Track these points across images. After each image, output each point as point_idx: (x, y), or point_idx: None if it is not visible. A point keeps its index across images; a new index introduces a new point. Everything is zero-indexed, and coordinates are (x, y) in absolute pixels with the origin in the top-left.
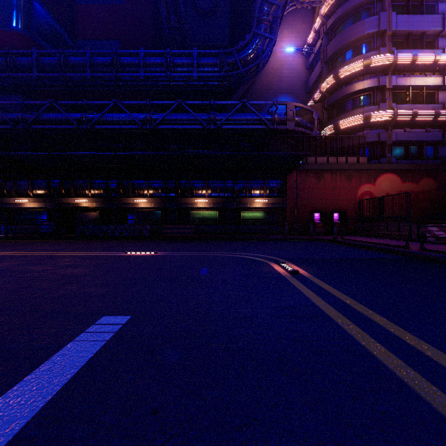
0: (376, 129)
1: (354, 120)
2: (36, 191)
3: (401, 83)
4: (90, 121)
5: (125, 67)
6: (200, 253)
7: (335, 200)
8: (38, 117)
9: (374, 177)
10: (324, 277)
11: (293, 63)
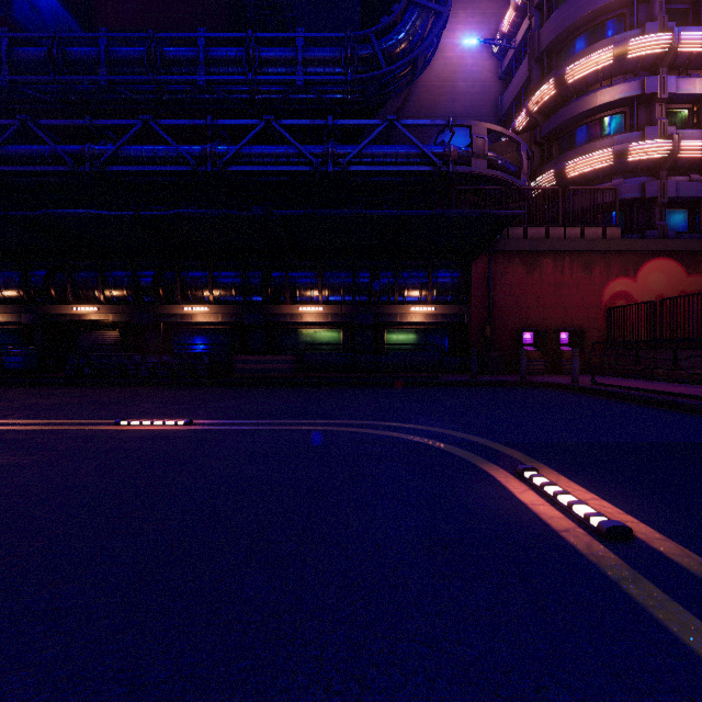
0: (637, 177)
1: (595, 159)
2: (2, 291)
3: (684, 89)
4: (98, 158)
5: (172, 66)
6: (296, 423)
7: (561, 308)
8: None
9: (635, 265)
10: None
11: (475, 70)
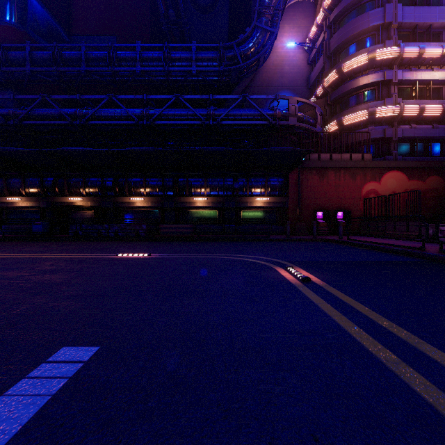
0: (381, 126)
1: (358, 115)
2: (29, 189)
3: (407, 77)
4: (84, 116)
5: (122, 62)
6: (197, 255)
7: (339, 198)
8: (30, 112)
9: (379, 175)
10: (341, 286)
11: (294, 59)
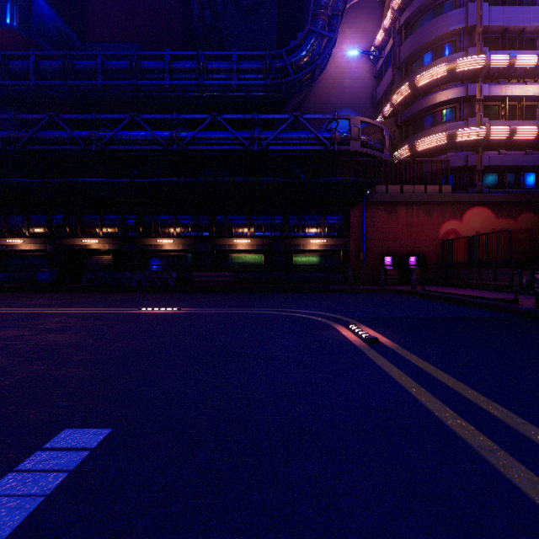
0: (463, 151)
1: (435, 139)
2: (33, 229)
3: (494, 92)
4: (100, 140)
5: (147, 74)
6: (239, 309)
7: (411, 240)
8: (35, 135)
9: (461, 211)
10: (417, 349)
11: (357, 71)
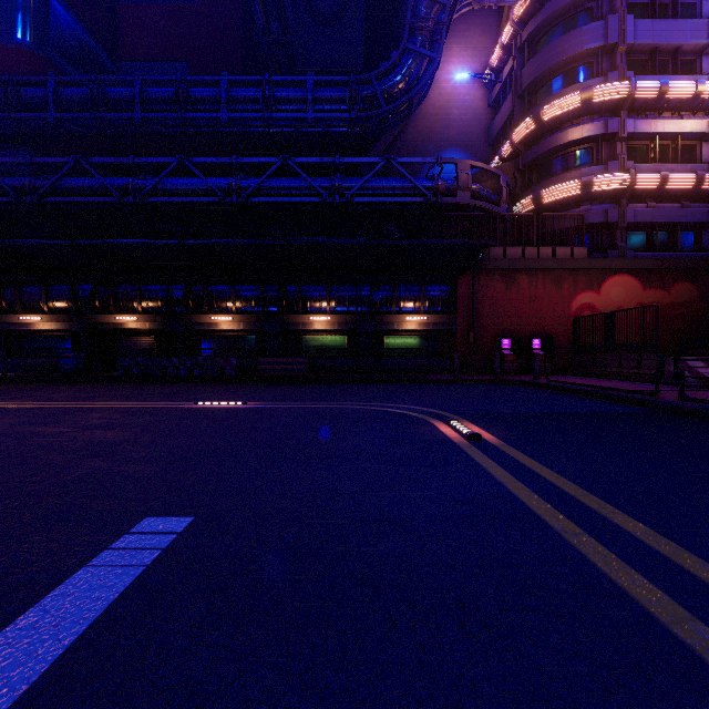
0: (602, 204)
1: (566, 188)
2: (54, 303)
3: (641, 129)
4: (140, 190)
5: (198, 104)
6: (317, 404)
7: (535, 317)
8: (57, 184)
9: (598, 280)
10: (524, 446)
11: (468, 99)
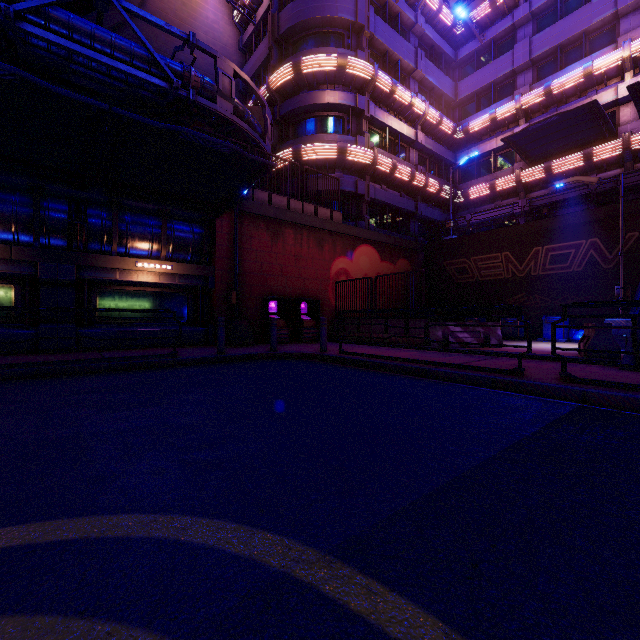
0: (351, 175)
1: (324, 149)
2: None
3: (379, 116)
4: None
5: None
6: None
7: (301, 279)
8: None
9: (351, 247)
10: None
11: (217, 28)
